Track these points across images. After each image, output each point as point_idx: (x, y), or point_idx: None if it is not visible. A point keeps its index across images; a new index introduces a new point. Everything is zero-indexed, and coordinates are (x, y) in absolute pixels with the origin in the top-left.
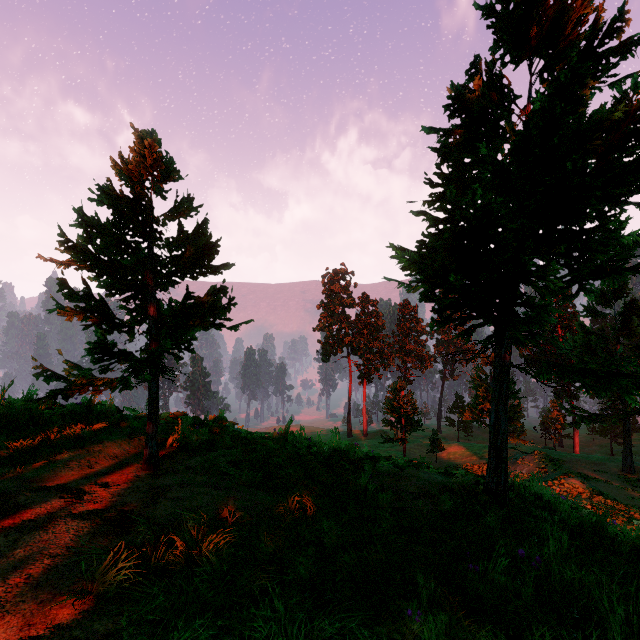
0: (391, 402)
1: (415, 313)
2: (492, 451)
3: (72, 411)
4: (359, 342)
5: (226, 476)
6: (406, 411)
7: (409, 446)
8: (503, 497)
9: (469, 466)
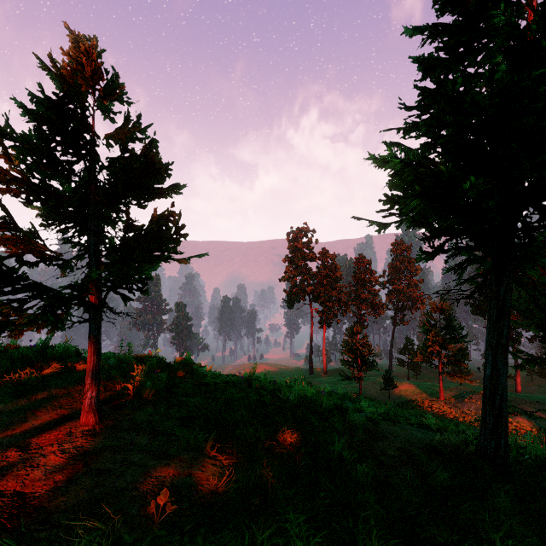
0: (348, 344)
1: (369, 266)
2: (488, 409)
3: (23, 354)
4: (319, 291)
5: (173, 436)
6: (362, 352)
7: (364, 383)
8: (504, 465)
9: (420, 403)
